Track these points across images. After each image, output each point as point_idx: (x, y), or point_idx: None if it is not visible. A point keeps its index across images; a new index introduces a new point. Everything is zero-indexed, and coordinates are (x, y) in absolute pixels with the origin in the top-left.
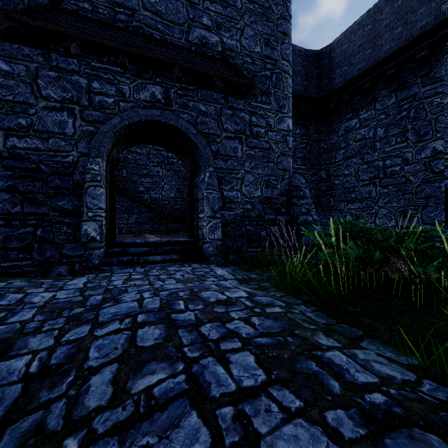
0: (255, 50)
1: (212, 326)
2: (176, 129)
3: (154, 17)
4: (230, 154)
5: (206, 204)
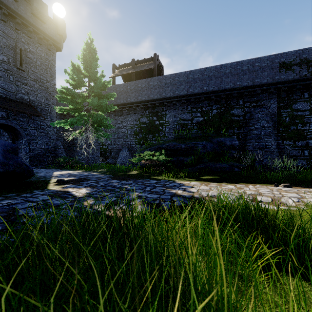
0: (42, 101)
1: (39, 169)
2: (11, 126)
3: (3, 90)
4: (32, 134)
5: (23, 150)
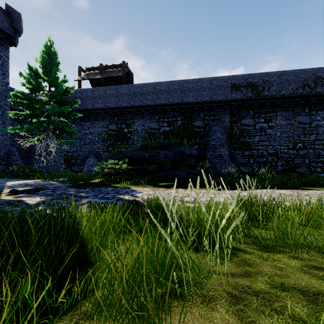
0: None
1: None
2: None
3: None
4: None
5: None
